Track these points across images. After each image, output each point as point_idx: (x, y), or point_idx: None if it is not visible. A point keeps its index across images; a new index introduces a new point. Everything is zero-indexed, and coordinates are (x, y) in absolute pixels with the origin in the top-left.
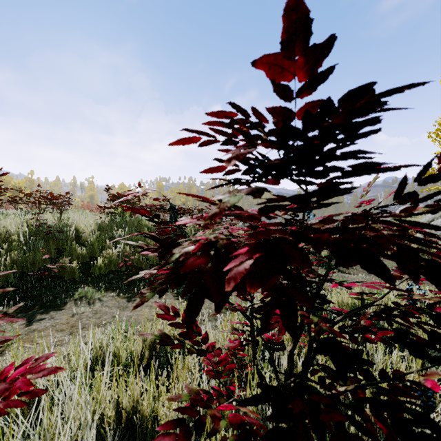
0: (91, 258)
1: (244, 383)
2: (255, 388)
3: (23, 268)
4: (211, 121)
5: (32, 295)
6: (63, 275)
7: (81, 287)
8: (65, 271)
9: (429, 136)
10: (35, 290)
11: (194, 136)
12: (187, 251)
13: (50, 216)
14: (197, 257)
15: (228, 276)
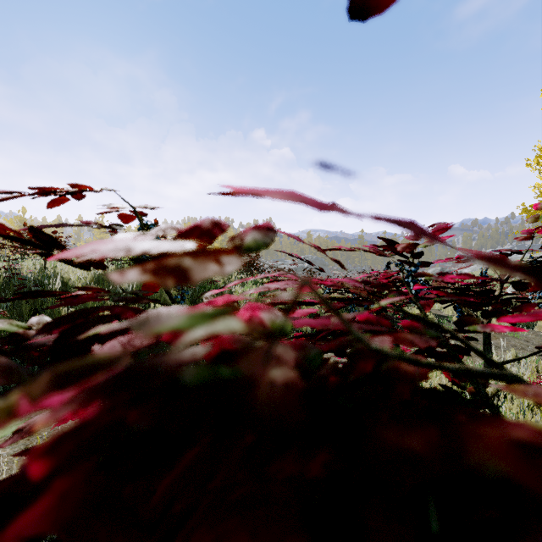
0: None
1: None
2: None
3: None
4: None
5: None
6: None
7: None
8: None
9: (528, 164)
10: None
11: None
12: None
13: (32, 264)
14: None
15: None
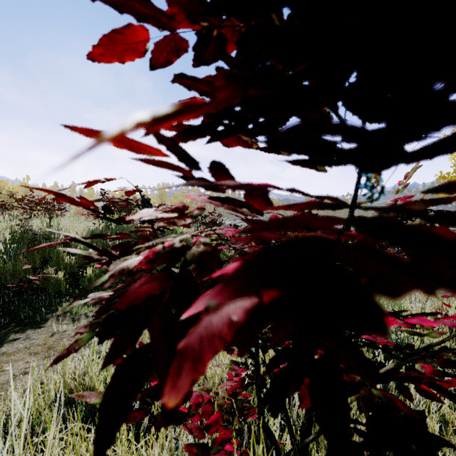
0: (80, 268)
1: (247, 438)
2: (261, 454)
3: (0, 279)
4: (173, 10)
5: (8, 311)
6: (46, 287)
7: (67, 301)
8: (49, 283)
9: None
10: (13, 305)
11: (130, 23)
12: (123, 268)
13: (39, 222)
14: (147, 278)
15: (183, 343)
